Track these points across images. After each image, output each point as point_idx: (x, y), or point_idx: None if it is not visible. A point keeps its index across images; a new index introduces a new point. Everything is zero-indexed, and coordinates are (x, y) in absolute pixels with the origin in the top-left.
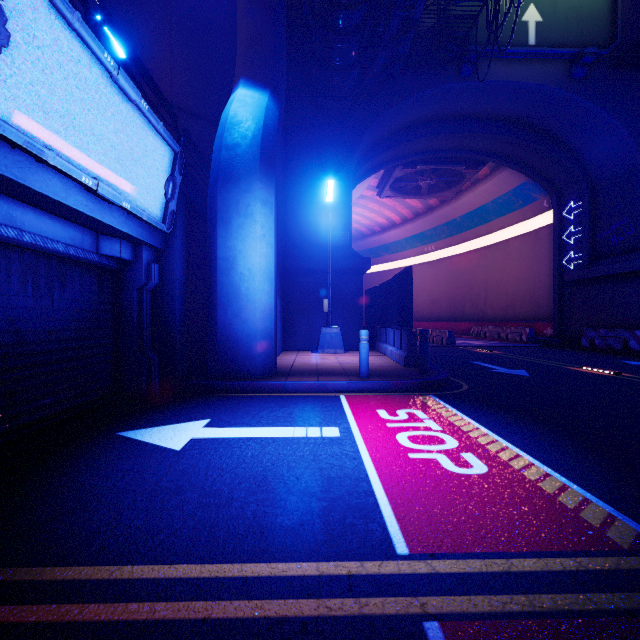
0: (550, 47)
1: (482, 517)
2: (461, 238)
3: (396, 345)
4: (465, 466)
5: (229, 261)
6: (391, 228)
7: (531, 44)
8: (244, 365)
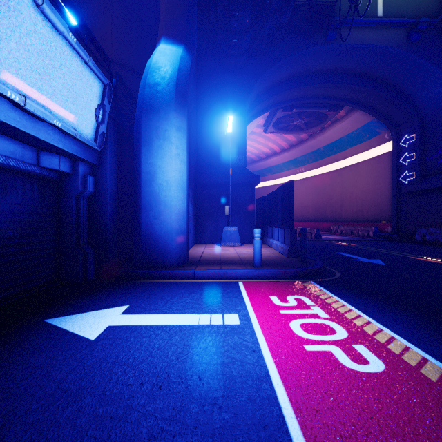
0: (394, 18)
1: (402, 440)
2: (323, 162)
3: (280, 240)
4: (361, 361)
5: (150, 174)
6: (273, 155)
7: (379, 16)
8: (162, 256)
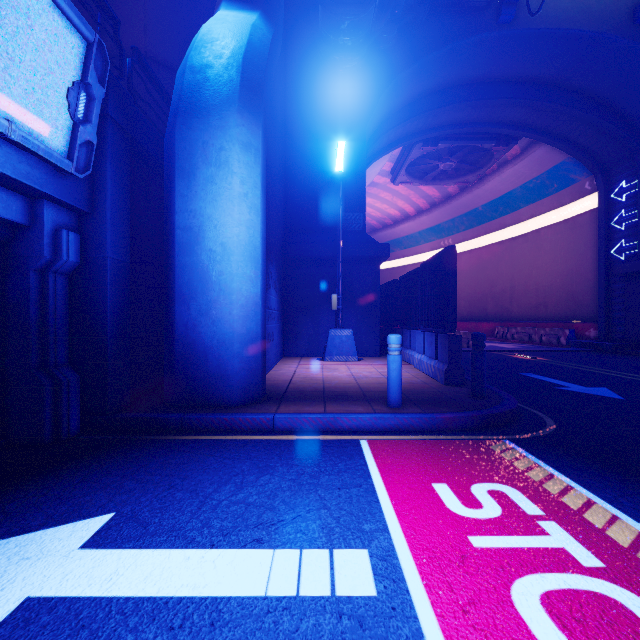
0: None
1: None
2: (483, 230)
3: (428, 353)
4: None
5: (193, 232)
6: (404, 221)
7: None
8: (215, 387)
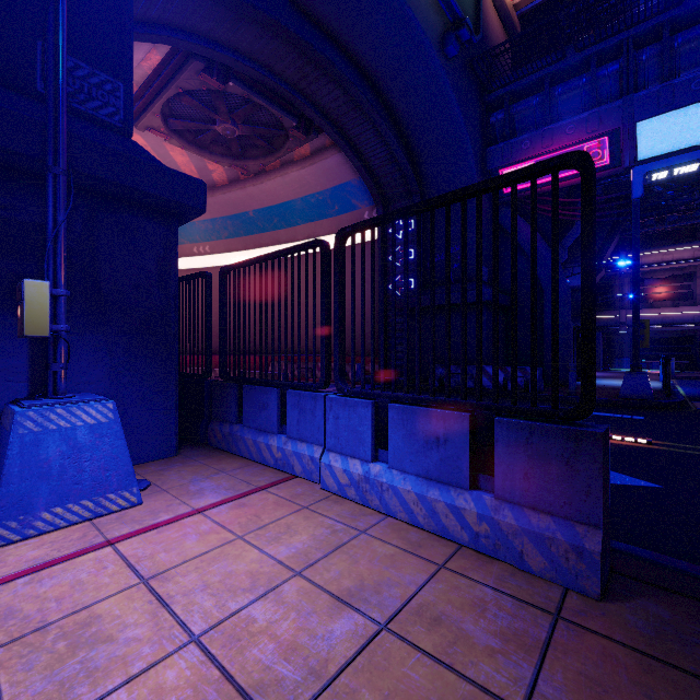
0: None
1: None
2: (252, 242)
3: (414, 464)
4: None
5: None
6: None
7: None
8: None
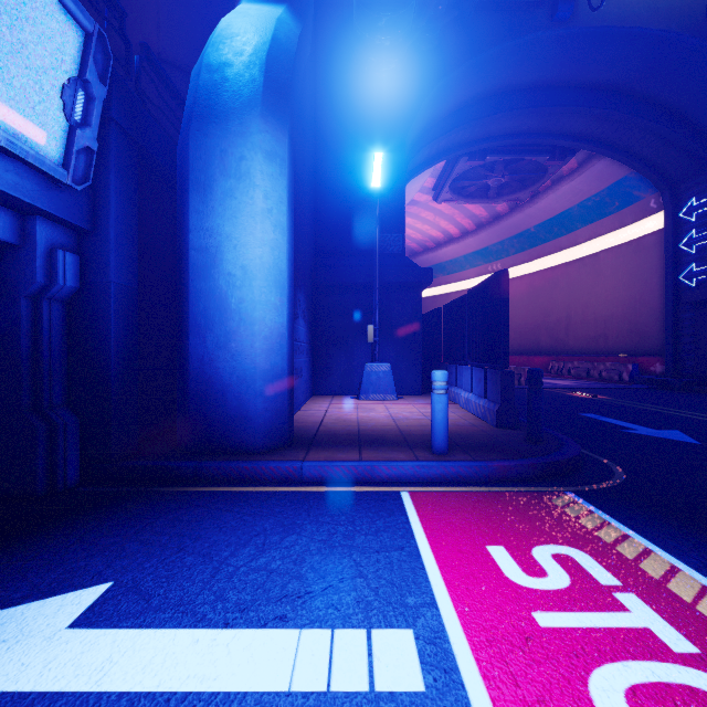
0: None
1: None
2: (535, 253)
3: (476, 391)
4: None
5: (209, 253)
6: (447, 243)
7: None
8: (234, 430)
